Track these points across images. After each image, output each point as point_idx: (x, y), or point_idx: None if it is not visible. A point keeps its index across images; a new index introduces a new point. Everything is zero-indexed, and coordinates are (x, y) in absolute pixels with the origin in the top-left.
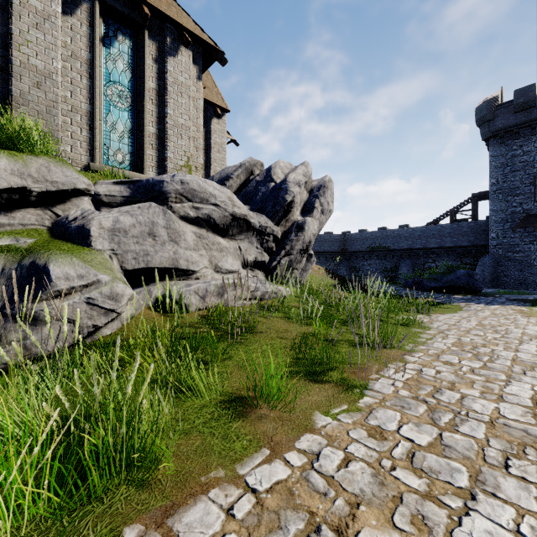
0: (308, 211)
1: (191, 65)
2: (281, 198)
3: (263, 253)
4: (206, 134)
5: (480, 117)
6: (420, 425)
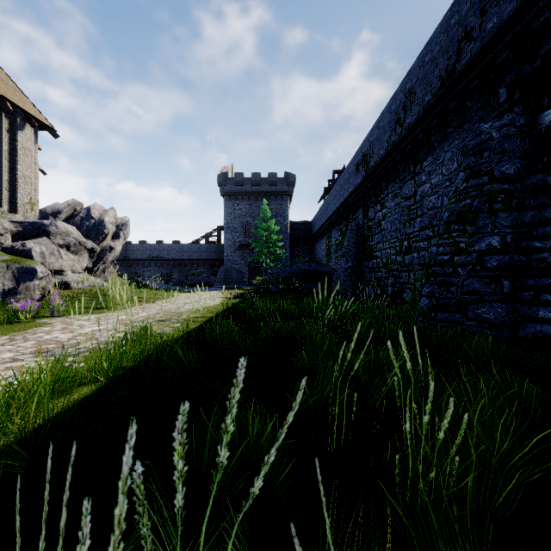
0: (116, 238)
1: (33, 136)
2: (102, 231)
3: (91, 263)
4: None
5: (219, 182)
6: (168, 303)
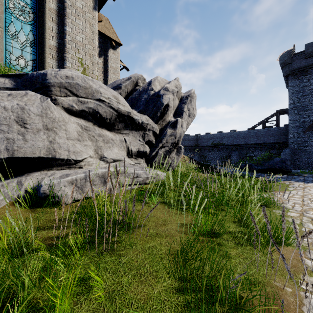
0: (179, 114)
1: None
2: (159, 102)
3: (144, 145)
4: (105, 60)
5: (283, 62)
6: None
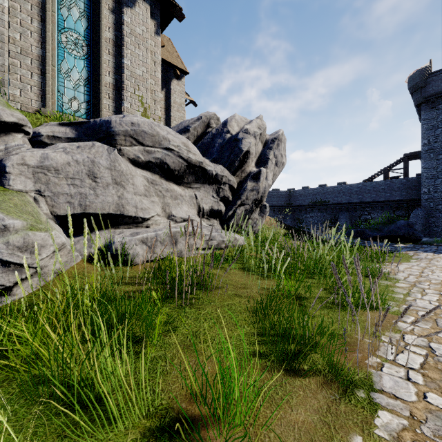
0: (263, 163)
1: (149, 19)
2: (237, 148)
3: (219, 202)
4: (167, 94)
5: (413, 85)
6: None
